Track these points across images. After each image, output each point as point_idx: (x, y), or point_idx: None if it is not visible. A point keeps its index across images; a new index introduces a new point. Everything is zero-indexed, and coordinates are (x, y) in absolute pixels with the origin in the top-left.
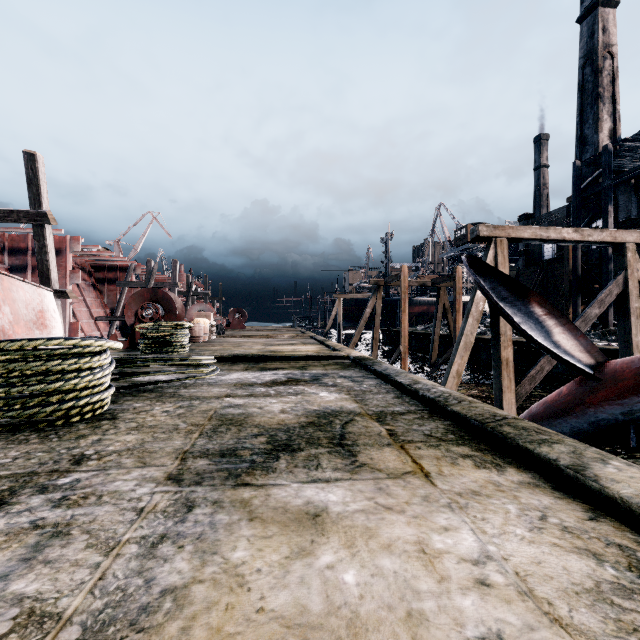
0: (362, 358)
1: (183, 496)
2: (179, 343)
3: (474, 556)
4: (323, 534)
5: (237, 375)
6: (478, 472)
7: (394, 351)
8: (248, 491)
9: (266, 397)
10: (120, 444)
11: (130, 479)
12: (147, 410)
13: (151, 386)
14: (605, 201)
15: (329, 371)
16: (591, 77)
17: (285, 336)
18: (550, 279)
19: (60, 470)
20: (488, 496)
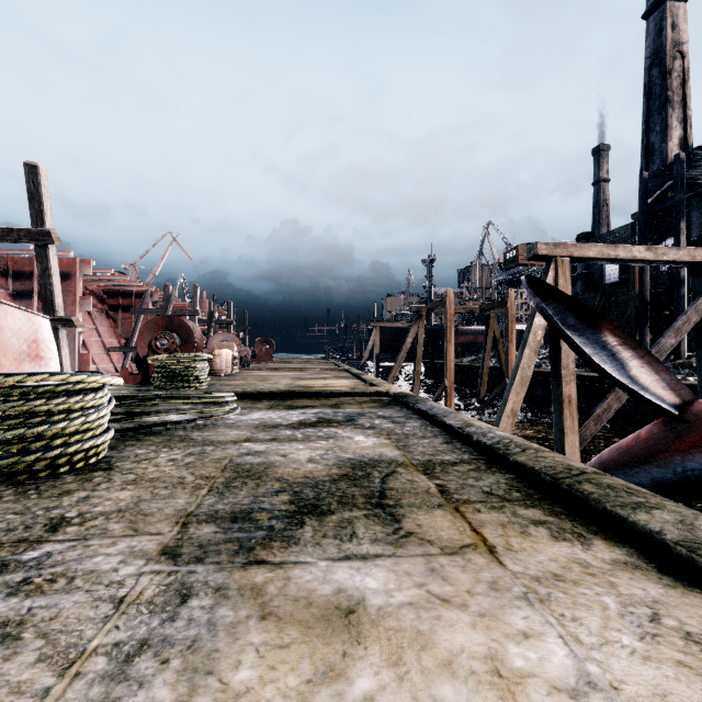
0: (403, 395)
1: (178, 579)
2: (197, 377)
3: (570, 682)
4: (359, 642)
5: (260, 414)
6: (557, 546)
7: (437, 385)
8: (262, 572)
9: (292, 442)
10: (111, 503)
11: (114, 553)
12: (150, 458)
13: (160, 428)
14: (677, 217)
15: (366, 410)
16: (659, 79)
17: (316, 369)
18: (612, 305)
19: (30, 539)
20: (575, 582)
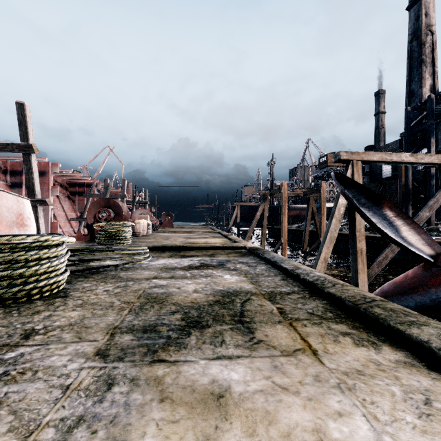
0: (255, 248)
1: (106, 372)
2: (124, 237)
3: None
4: (226, 418)
5: (163, 261)
6: (358, 350)
7: (276, 242)
8: (162, 368)
9: (183, 279)
10: (65, 319)
11: (65, 354)
12: (92, 289)
13: (99, 269)
14: (429, 135)
15: (231, 258)
16: (417, 48)
17: (200, 232)
18: (387, 191)
19: (10, 344)
20: (372, 376)
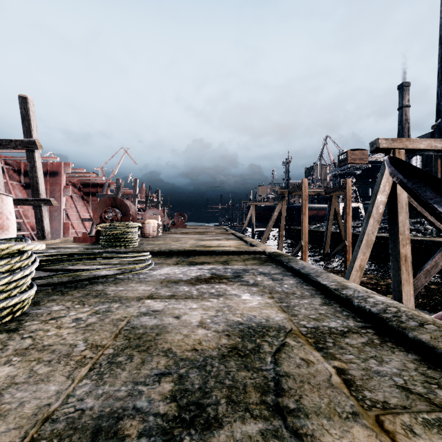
0: (277, 254)
1: None
2: (130, 239)
3: None
4: None
5: (167, 270)
6: None
7: (293, 244)
8: None
9: (187, 299)
10: None
11: None
12: (59, 317)
13: (86, 282)
14: None
15: (249, 266)
16: None
17: (213, 233)
18: None
19: None
20: None
